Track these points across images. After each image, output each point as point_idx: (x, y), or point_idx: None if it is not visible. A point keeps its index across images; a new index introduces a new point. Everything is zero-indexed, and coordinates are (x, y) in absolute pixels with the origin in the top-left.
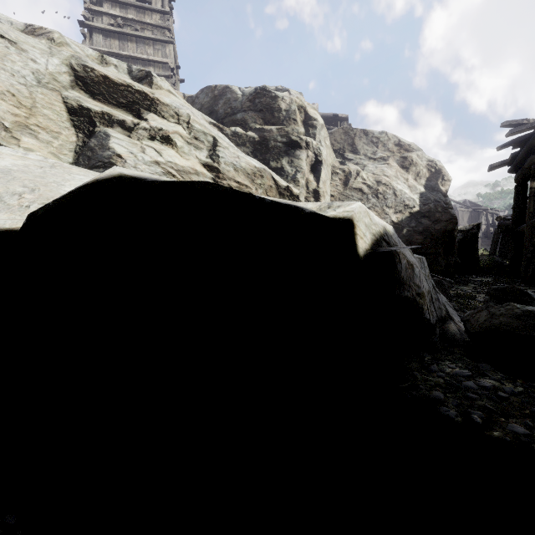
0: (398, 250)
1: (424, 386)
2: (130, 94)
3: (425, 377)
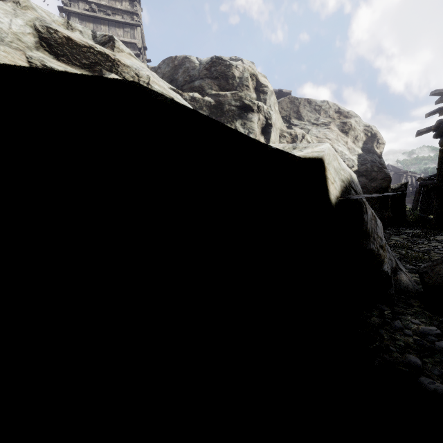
0: (364, 199)
1: (393, 347)
2: (93, 56)
3: (392, 335)
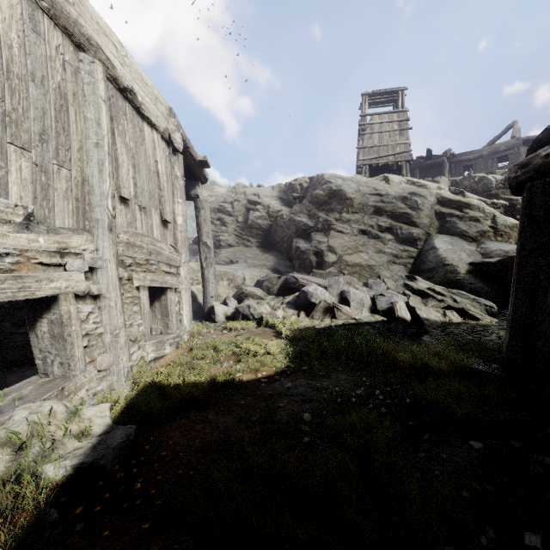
0: None
1: None
2: (459, 204)
3: None
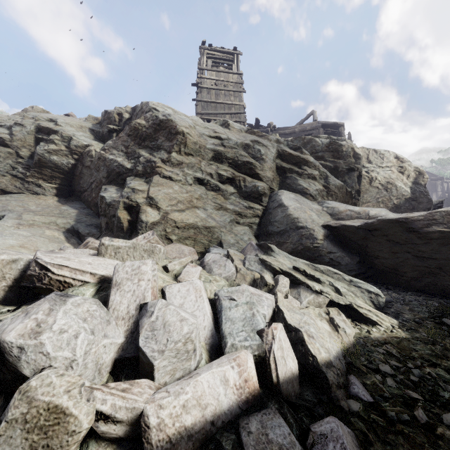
0: None
1: None
2: (298, 159)
3: None
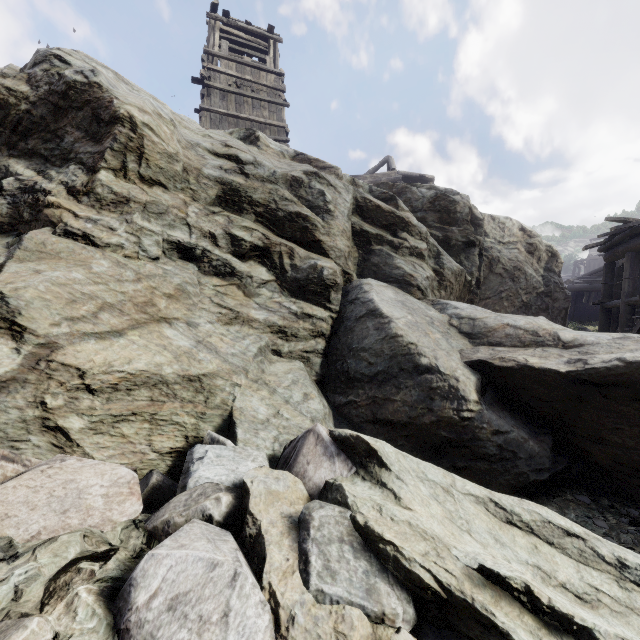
0: None
1: None
2: (392, 219)
3: None
